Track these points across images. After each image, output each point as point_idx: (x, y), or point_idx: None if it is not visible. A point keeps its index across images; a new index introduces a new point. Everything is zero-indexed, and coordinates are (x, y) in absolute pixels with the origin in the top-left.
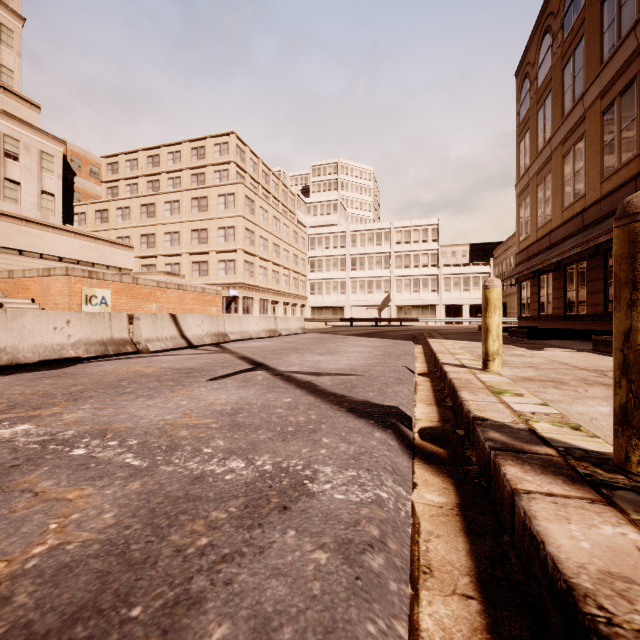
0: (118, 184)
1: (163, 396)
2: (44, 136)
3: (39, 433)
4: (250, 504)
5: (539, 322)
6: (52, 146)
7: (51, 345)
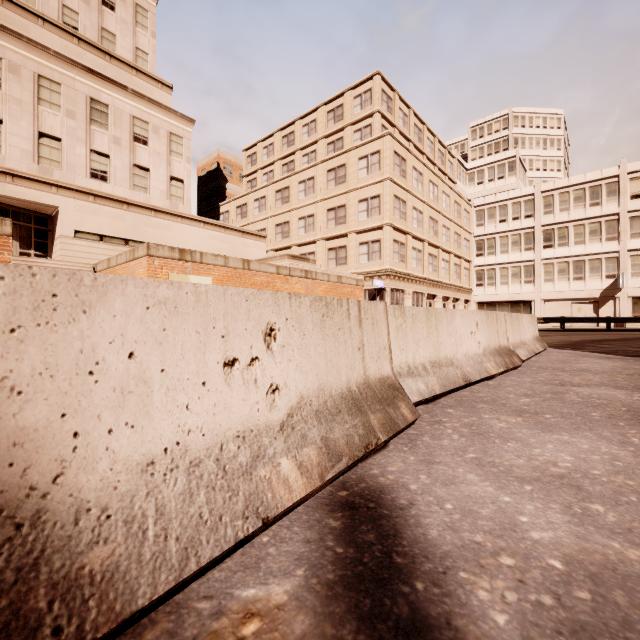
0: (256, 175)
1: None
2: (173, 116)
3: None
4: None
5: None
6: (181, 127)
7: None
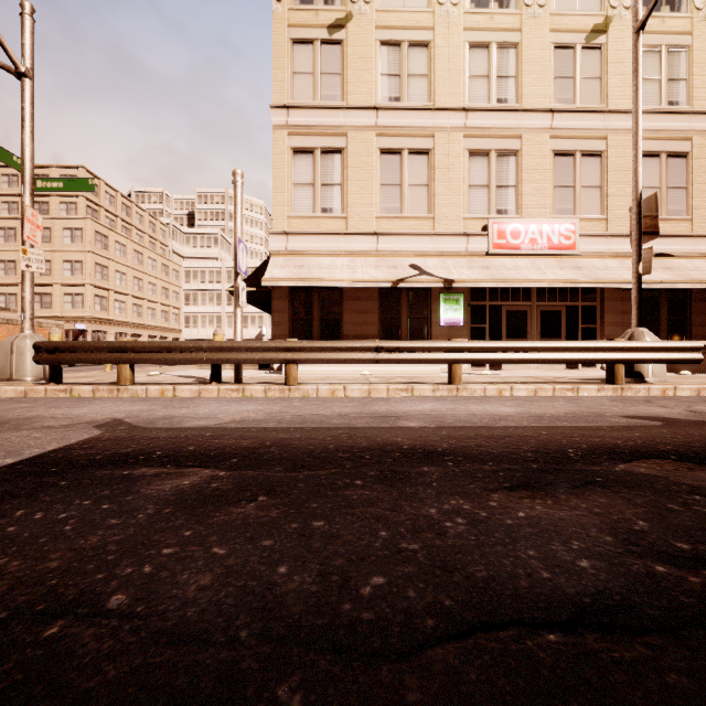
0: None
1: None
2: None
3: None
4: None
5: None
6: None
7: None
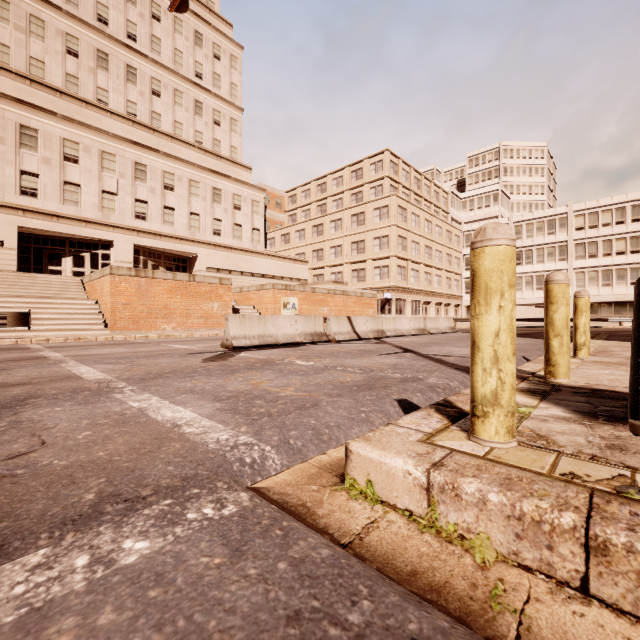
0: (296, 212)
1: (358, 359)
2: (254, 189)
3: (320, 364)
4: (402, 380)
5: None
6: (258, 195)
7: (289, 334)
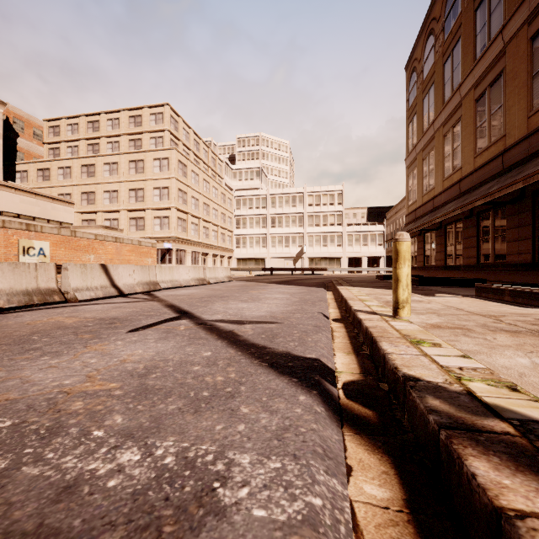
0: (59, 146)
1: (72, 352)
2: None
3: None
4: None
5: (424, 271)
6: None
7: None
